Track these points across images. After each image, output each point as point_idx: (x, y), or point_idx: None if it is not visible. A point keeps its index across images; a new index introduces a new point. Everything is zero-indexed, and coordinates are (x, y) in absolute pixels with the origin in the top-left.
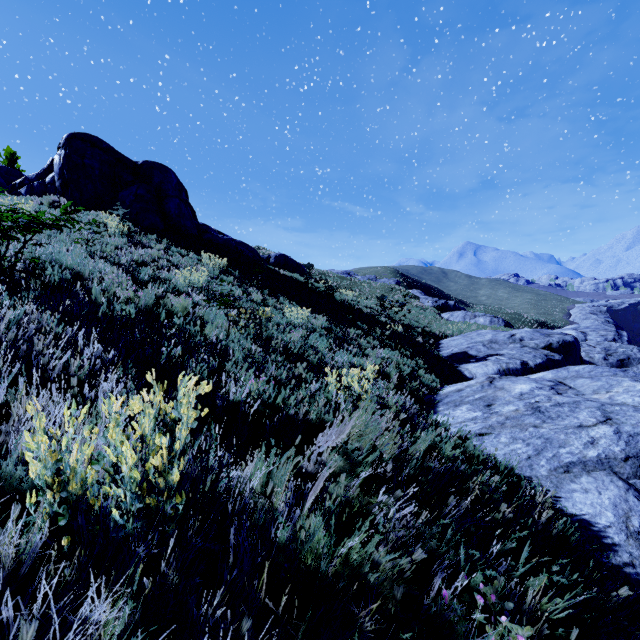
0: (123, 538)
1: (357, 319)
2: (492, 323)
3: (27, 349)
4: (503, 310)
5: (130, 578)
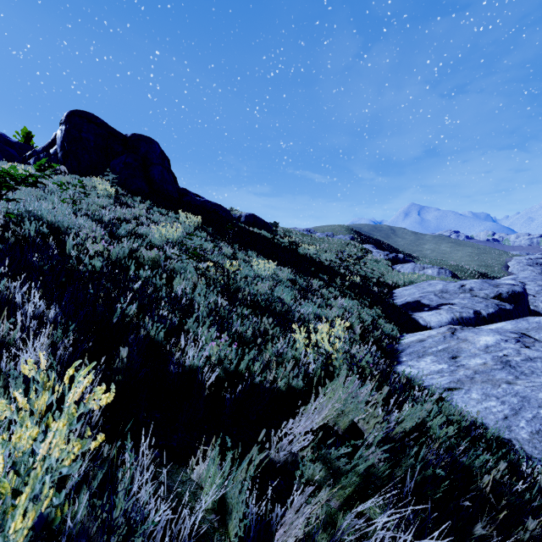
0: None
1: (319, 271)
2: (440, 274)
3: None
4: (447, 262)
5: None
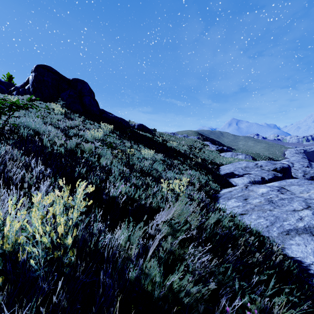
0: (36, 277)
1: (178, 156)
2: (246, 158)
3: (3, 168)
4: (251, 152)
5: (44, 299)
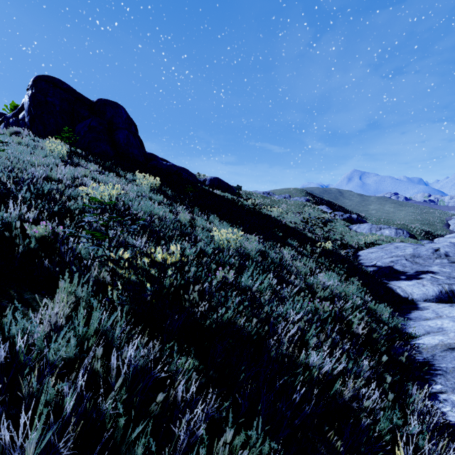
0: None
1: (286, 236)
2: (397, 235)
3: None
4: (393, 221)
5: None
